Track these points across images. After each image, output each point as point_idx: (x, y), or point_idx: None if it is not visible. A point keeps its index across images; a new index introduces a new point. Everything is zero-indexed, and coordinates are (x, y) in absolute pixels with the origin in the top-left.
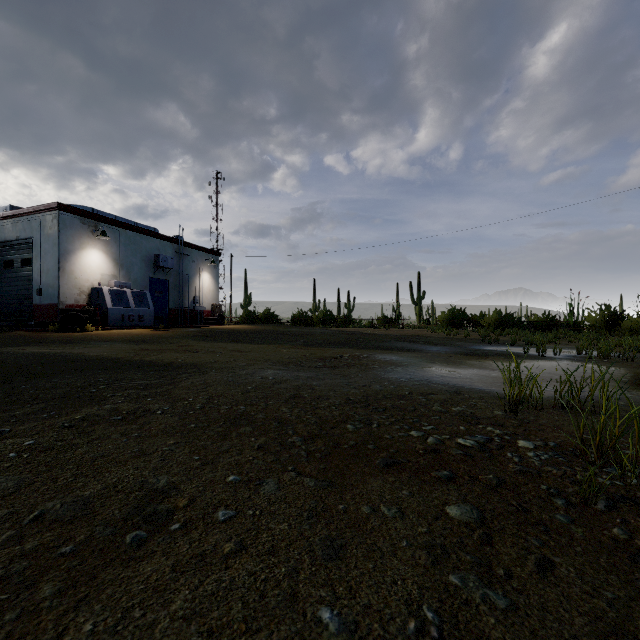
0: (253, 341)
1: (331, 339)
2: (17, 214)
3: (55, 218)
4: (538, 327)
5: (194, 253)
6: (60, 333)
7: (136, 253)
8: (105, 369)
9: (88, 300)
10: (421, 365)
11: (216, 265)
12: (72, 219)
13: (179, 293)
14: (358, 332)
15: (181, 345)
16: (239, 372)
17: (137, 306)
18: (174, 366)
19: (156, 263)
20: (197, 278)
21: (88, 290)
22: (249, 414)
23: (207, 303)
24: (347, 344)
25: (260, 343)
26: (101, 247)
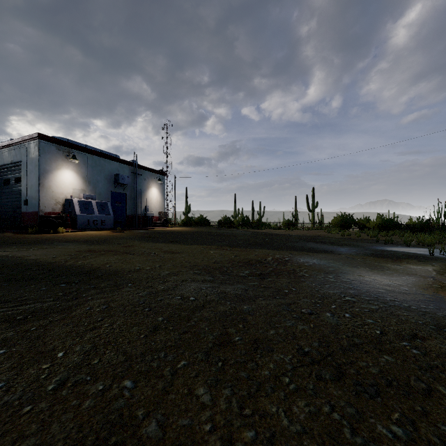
0: (187, 241)
1: (250, 239)
2: (11, 144)
3: (36, 145)
4: (415, 229)
5: (145, 173)
6: (37, 234)
7: (100, 173)
8: (18, 280)
9: (62, 209)
10: (349, 271)
11: (162, 182)
12: (50, 146)
13: (134, 203)
14: (270, 233)
15: (126, 245)
16: (157, 287)
17: (100, 213)
18: (94, 275)
19: (116, 180)
20: (148, 192)
21: (62, 201)
22: (132, 418)
23: (155, 211)
24: (265, 244)
25: (192, 243)
26: (73, 168)
